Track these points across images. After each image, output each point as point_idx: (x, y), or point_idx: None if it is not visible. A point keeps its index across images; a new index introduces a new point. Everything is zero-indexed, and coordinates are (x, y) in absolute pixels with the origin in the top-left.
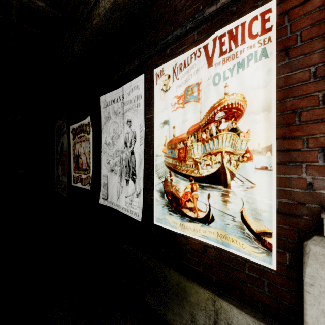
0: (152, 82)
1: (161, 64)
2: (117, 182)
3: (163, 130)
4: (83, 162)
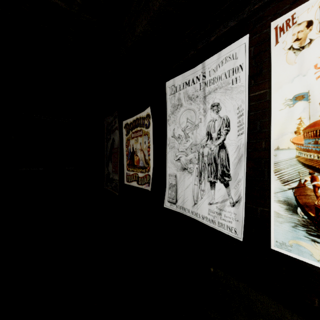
0: (264, 42)
1: (287, 10)
2: (192, 183)
3: (292, 109)
4: (140, 159)
